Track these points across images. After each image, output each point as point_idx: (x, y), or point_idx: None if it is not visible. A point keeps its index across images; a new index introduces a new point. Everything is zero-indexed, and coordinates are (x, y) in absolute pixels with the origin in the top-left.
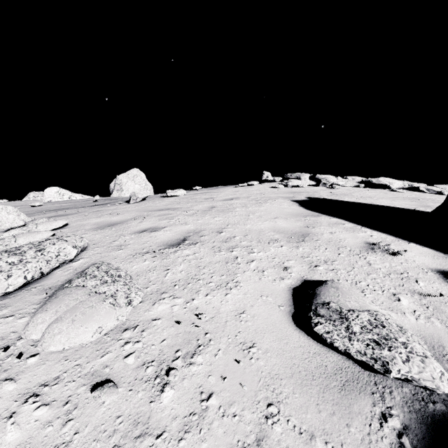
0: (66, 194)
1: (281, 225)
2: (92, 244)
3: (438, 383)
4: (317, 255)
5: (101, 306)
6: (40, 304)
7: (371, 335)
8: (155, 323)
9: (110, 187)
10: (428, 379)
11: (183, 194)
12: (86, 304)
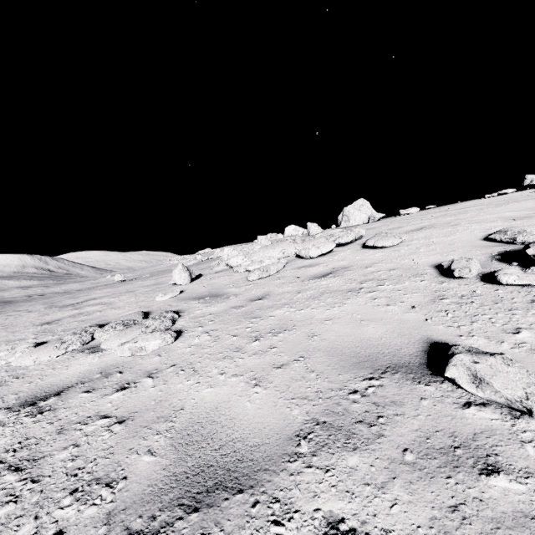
0: (300, 231)
1: (507, 215)
2: (364, 235)
3: (534, 240)
4: (525, 224)
5: (391, 238)
6: (360, 246)
7: (514, 233)
8: (412, 244)
9: (338, 220)
10: (531, 239)
11: (415, 211)
12: (384, 238)
